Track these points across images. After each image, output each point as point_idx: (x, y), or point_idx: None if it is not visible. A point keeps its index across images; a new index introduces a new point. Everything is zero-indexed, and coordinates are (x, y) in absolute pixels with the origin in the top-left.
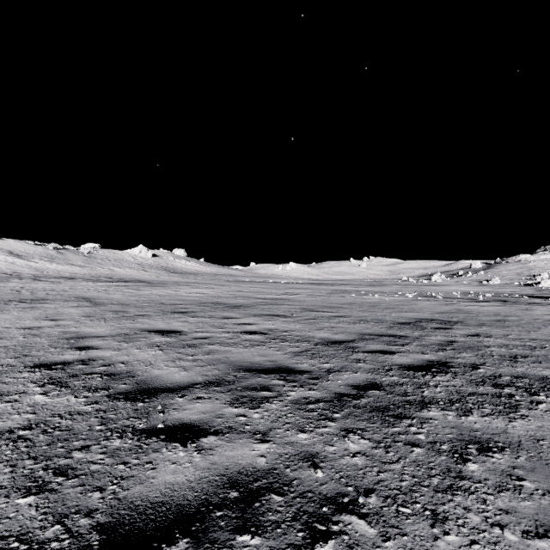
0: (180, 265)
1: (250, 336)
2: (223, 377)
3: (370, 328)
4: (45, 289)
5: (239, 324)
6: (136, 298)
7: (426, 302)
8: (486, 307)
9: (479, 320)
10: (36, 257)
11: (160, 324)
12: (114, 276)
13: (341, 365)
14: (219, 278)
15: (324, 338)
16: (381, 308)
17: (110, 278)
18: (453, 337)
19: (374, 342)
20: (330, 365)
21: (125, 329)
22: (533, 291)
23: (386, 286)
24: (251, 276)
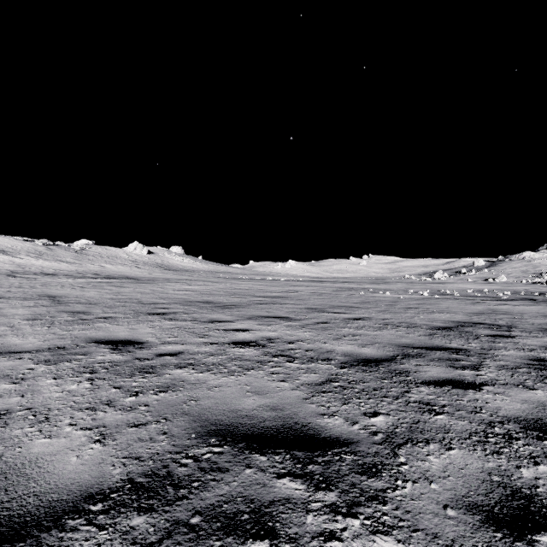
0: (176, 263)
1: (241, 350)
2: (171, 466)
3: (406, 336)
4: (11, 285)
5: (228, 330)
6: (112, 296)
7: (447, 300)
8: (521, 306)
9: (533, 324)
10: (22, 253)
11: (121, 330)
12: (103, 272)
13: (406, 421)
14: (216, 276)
15: (349, 353)
16: (402, 308)
17: (96, 275)
18: (532, 351)
19: (427, 361)
20: (385, 421)
21: (67, 339)
22: (546, 289)
23: (391, 284)
24: (249, 273)
